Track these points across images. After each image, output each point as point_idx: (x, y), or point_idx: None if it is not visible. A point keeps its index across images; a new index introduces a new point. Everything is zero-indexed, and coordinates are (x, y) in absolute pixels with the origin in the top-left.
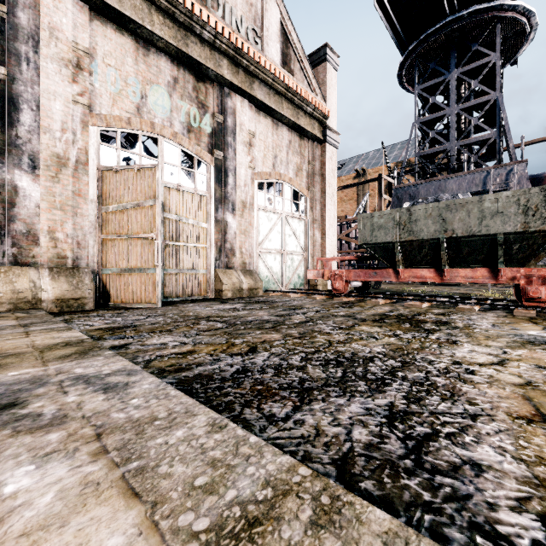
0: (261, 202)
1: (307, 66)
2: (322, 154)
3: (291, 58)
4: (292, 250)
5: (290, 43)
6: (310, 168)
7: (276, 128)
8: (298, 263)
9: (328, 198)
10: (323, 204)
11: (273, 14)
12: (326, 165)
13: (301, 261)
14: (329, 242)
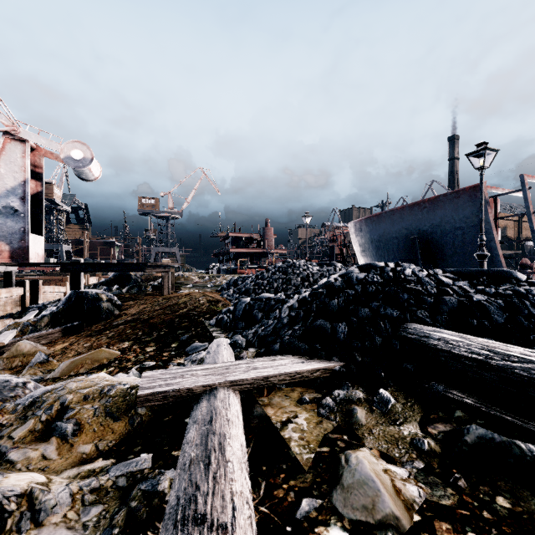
0: None
1: None
2: None
3: None
4: None
5: None
6: None
7: None
8: None
9: None
10: None
11: None
12: None
13: None
14: None
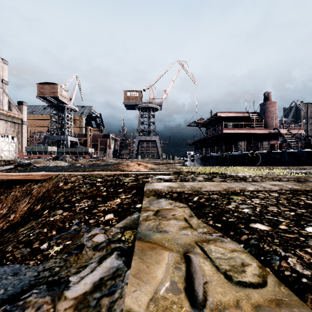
0: (2, 140)
1: (16, 108)
2: (22, 127)
3: (11, 106)
4: (11, 150)
5: (11, 103)
6: (17, 130)
7: (7, 123)
8: (13, 153)
9: (23, 137)
10: (22, 139)
11: (6, 99)
12: (23, 130)
13: (15, 152)
14: (24, 148)
